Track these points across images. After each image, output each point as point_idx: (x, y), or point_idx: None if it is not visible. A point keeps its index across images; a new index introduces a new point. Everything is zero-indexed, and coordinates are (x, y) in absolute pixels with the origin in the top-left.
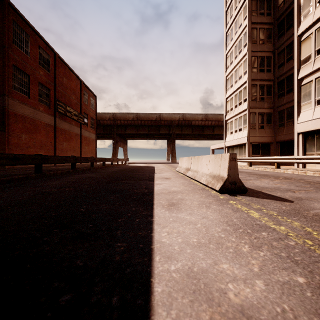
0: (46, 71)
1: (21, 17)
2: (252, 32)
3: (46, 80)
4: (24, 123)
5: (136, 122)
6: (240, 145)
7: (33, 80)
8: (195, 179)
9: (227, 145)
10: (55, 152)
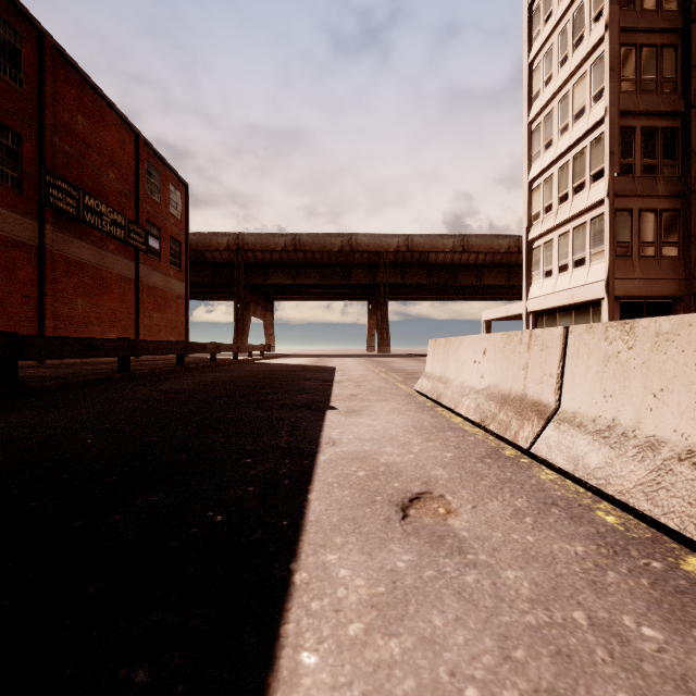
0: (7, 80)
1: None
2: None
3: (7, 106)
4: None
5: (292, 255)
6: (577, 306)
7: None
8: None
9: (535, 307)
10: (41, 326)
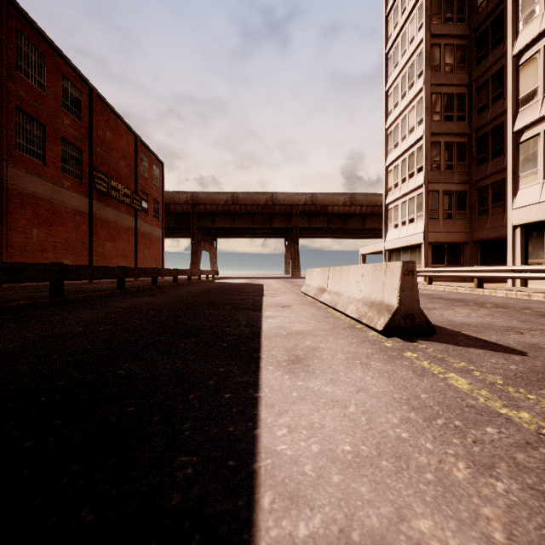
0: (76, 119)
1: (31, 24)
2: (432, 52)
3: (76, 134)
4: (36, 208)
5: (231, 207)
6: (411, 247)
7: (52, 134)
8: (336, 308)
9: (389, 247)
10: (91, 260)
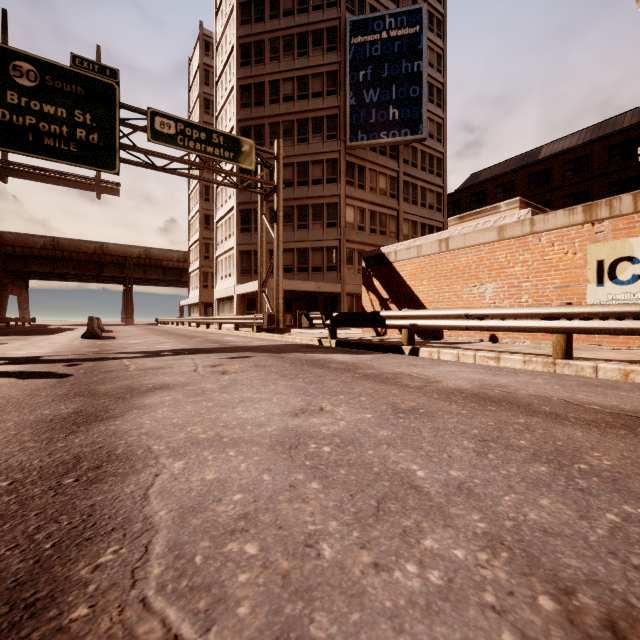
0: None
1: None
2: (205, 189)
3: None
4: None
5: (51, 252)
6: (197, 304)
7: None
8: None
9: (190, 302)
10: None
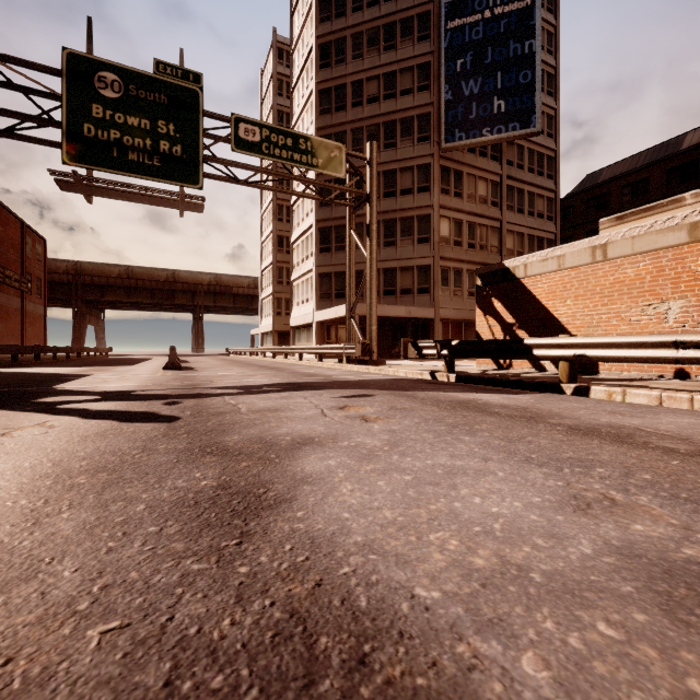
0: None
1: None
2: (278, 209)
3: None
4: None
5: (126, 281)
6: (270, 332)
7: None
8: None
9: (262, 331)
10: None
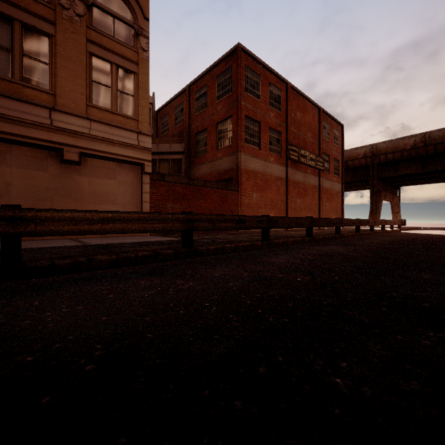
0: (277, 111)
1: (252, 57)
2: None
3: (277, 122)
4: (255, 179)
5: (421, 150)
6: None
7: (263, 126)
8: None
9: None
10: (286, 213)
